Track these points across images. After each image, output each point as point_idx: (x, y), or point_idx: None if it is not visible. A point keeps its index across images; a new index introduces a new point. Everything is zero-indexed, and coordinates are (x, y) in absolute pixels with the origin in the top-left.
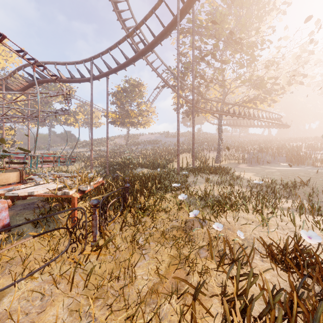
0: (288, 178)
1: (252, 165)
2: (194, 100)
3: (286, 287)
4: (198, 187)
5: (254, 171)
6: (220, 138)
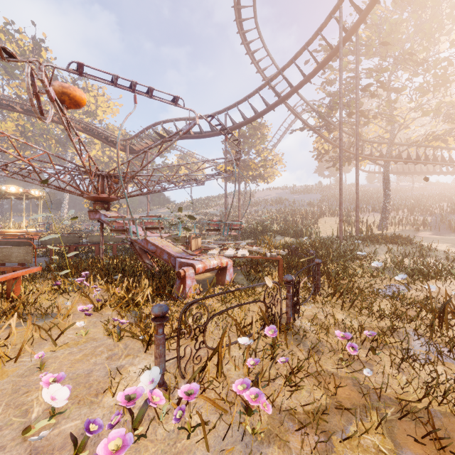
0: None
1: (440, 234)
2: (358, 150)
3: None
4: (378, 258)
5: (448, 241)
6: (387, 195)
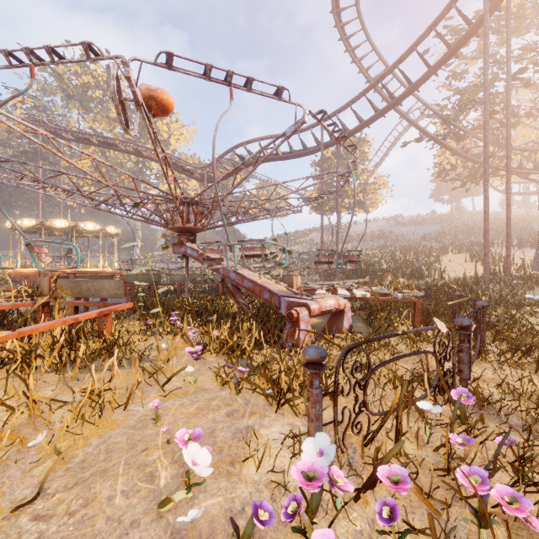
0: None
1: None
2: (509, 159)
3: None
4: None
5: None
6: None
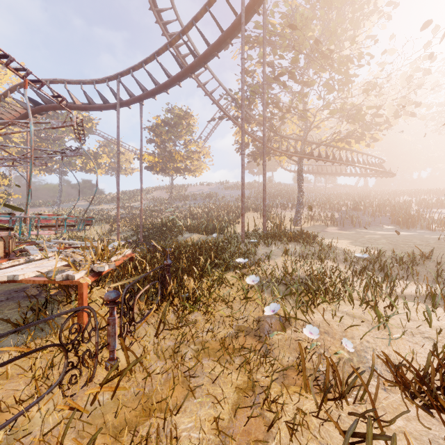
0: (400, 248)
1: (344, 229)
2: (265, 137)
3: (434, 443)
4: (272, 262)
5: (349, 237)
6: (301, 191)
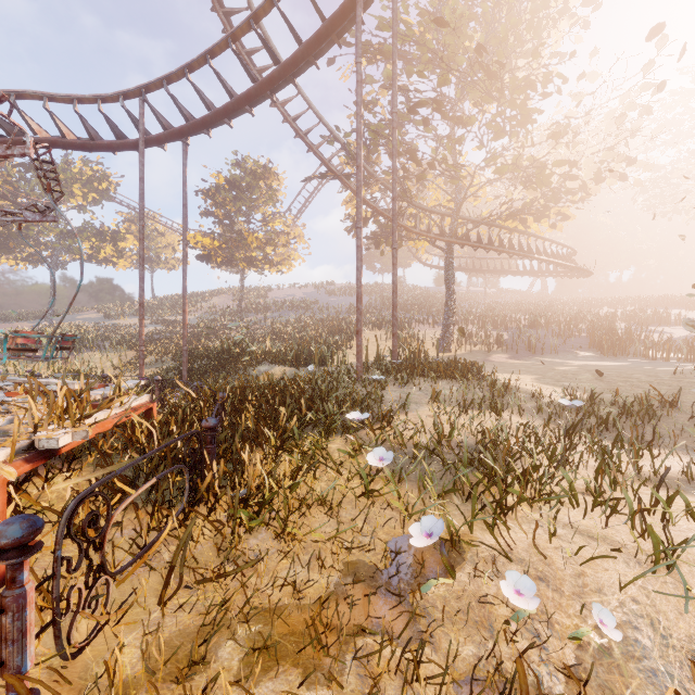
0: (620, 388)
1: (519, 357)
2: (395, 201)
3: None
4: (412, 416)
5: (531, 370)
6: (450, 296)
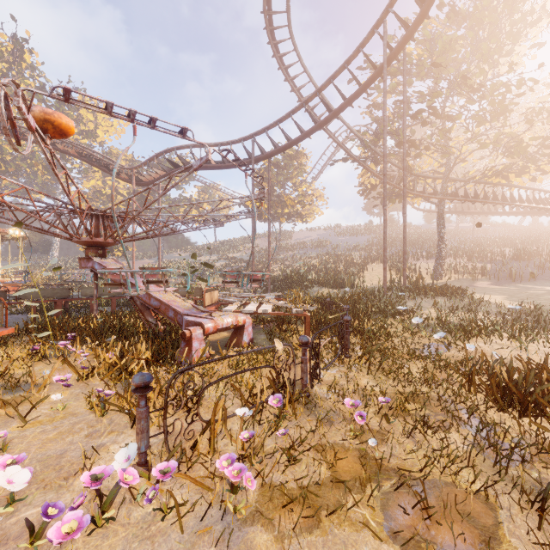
0: None
1: (500, 283)
2: (405, 187)
3: None
4: (423, 313)
5: (505, 293)
6: (441, 238)
